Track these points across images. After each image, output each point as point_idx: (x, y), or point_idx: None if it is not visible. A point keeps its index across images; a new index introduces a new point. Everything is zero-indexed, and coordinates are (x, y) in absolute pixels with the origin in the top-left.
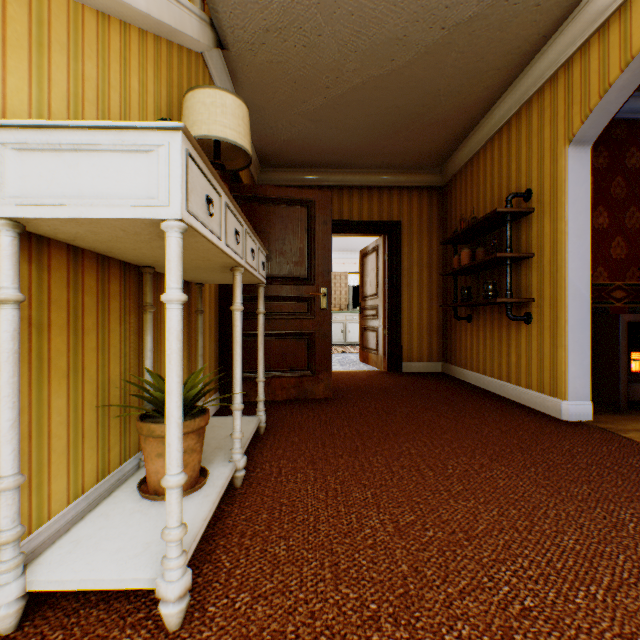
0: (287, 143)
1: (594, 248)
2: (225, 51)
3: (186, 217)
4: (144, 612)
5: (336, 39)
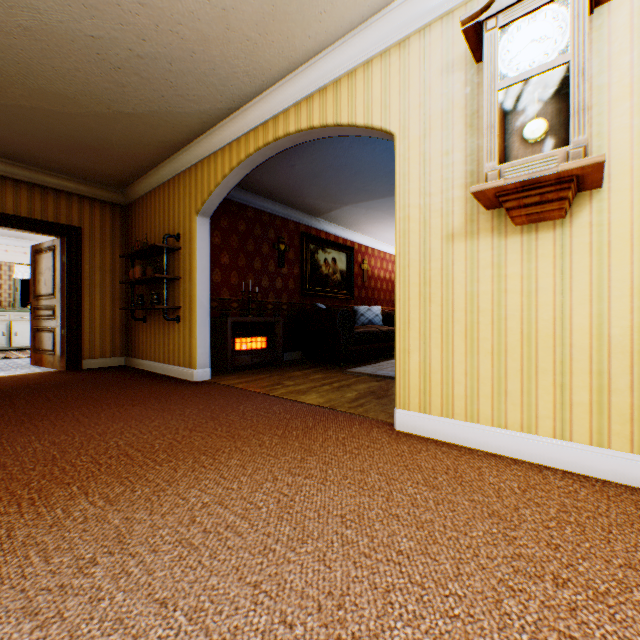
0: None
1: (223, 276)
2: None
3: None
4: None
5: (0, 68)
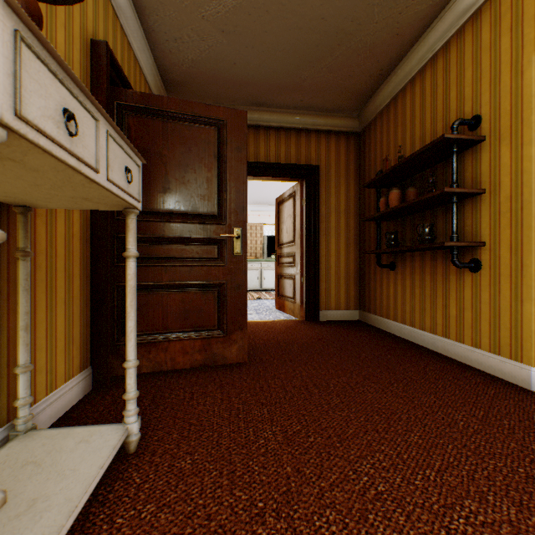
0: (196, 65)
1: None
2: None
3: None
4: None
5: None
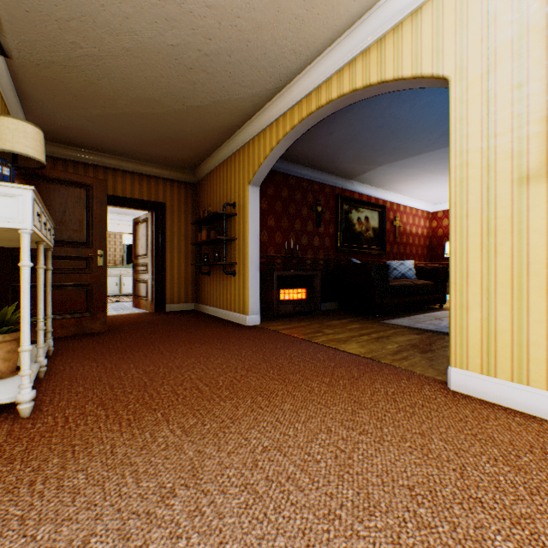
0: (65, 128)
1: (269, 236)
2: (9, 59)
3: (34, 227)
4: (4, 418)
5: (112, 86)
